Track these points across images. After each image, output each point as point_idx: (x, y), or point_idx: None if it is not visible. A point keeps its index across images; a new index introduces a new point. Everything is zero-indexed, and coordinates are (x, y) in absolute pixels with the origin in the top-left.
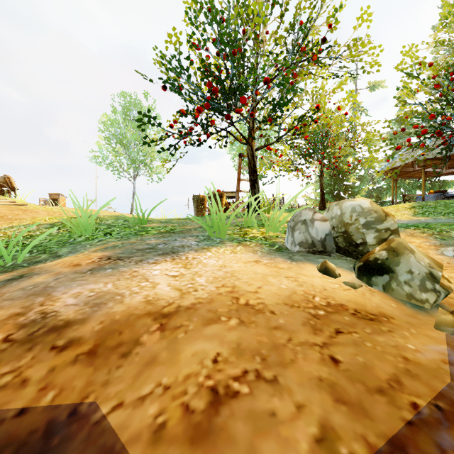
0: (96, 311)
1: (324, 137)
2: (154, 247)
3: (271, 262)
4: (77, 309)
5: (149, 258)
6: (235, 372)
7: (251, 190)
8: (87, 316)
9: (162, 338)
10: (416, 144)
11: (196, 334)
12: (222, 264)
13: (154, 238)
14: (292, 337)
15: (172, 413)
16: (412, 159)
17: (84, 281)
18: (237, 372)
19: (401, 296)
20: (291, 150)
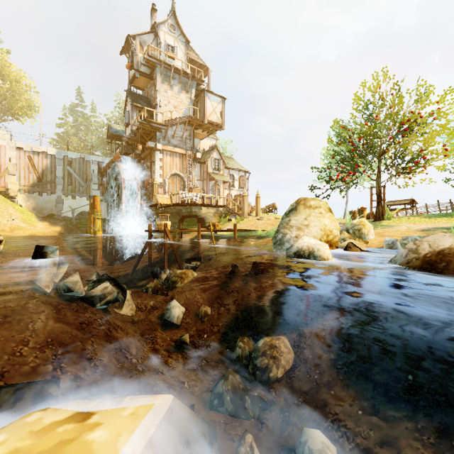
0: None
1: None
2: None
3: None
4: None
5: None
6: None
7: (376, 207)
8: None
9: None
10: None
11: None
12: None
13: None
14: None
15: None
16: None
17: None
18: None
19: None
20: None
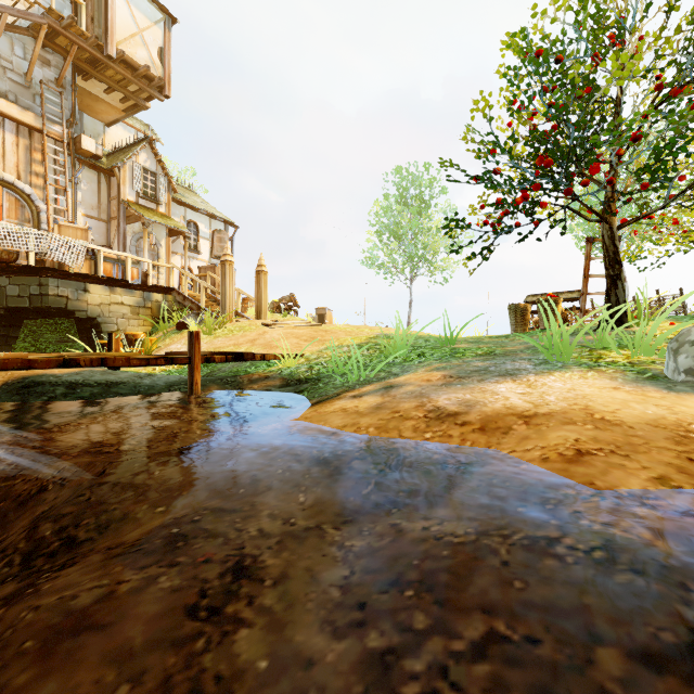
0: (471, 409)
1: None
2: (486, 370)
3: (636, 390)
4: (456, 407)
5: (488, 378)
6: (593, 447)
7: (609, 291)
8: (467, 411)
9: (528, 429)
10: None
11: (556, 428)
12: (570, 387)
13: (477, 361)
14: (649, 442)
15: (551, 455)
16: None
17: (445, 391)
18: (594, 447)
19: None
20: None
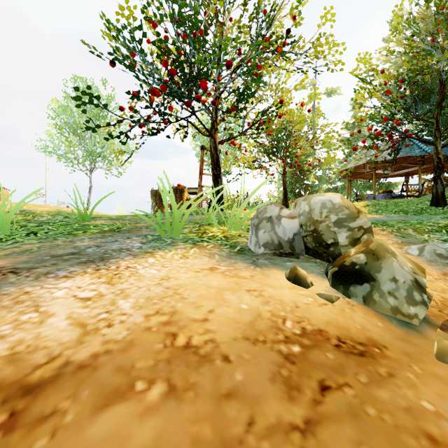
0: None
1: (287, 135)
2: (79, 252)
3: (230, 270)
4: None
5: (61, 269)
6: None
7: (214, 185)
8: None
9: None
10: (370, 146)
11: (70, 440)
12: (165, 275)
13: (89, 239)
14: (255, 414)
15: None
16: (365, 161)
17: None
18: None
19: (385, 310)
20: (255, 147)
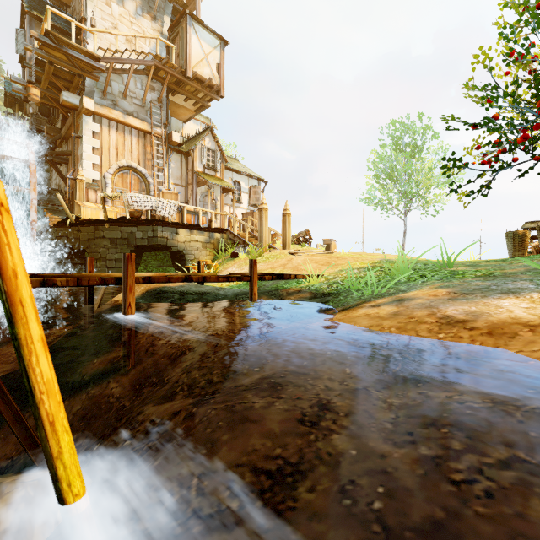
0: (478, 318)
1: None
2: (487, 288)
3: None
4: (464, 316)
5: (491, 295)
6: None
7: None
8: (474, 319)
9: (534, 335)
10: None
11: None
12: None
13: (477, 281)
14: None
15: None
16: None
17: (451, 304)
18: None
19: None
20: None
